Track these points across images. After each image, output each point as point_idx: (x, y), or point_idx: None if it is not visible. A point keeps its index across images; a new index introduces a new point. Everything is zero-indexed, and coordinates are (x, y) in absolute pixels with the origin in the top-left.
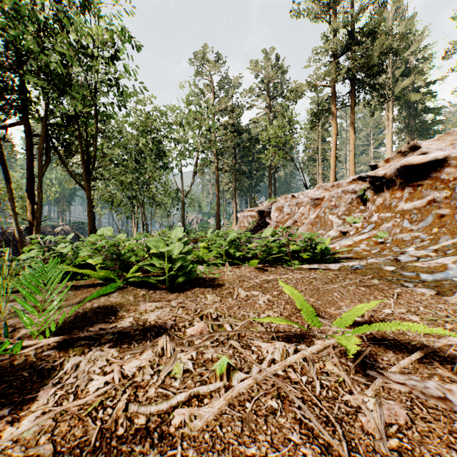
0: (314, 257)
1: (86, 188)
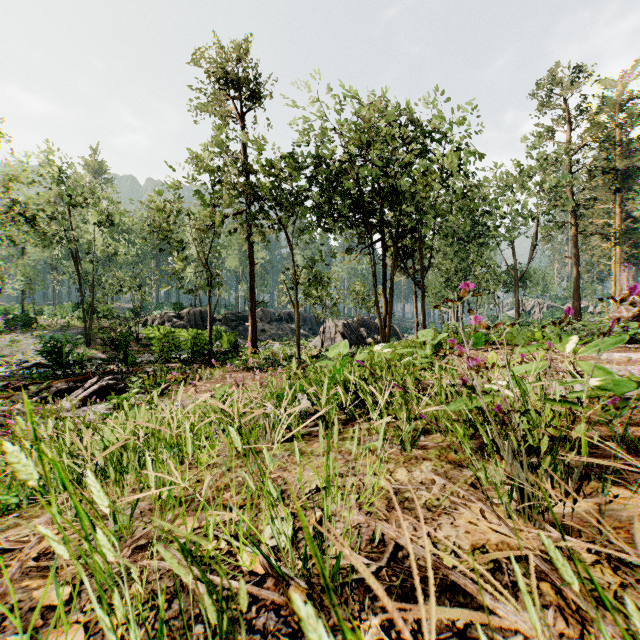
0: (636, 341)
1: (421, 285)
